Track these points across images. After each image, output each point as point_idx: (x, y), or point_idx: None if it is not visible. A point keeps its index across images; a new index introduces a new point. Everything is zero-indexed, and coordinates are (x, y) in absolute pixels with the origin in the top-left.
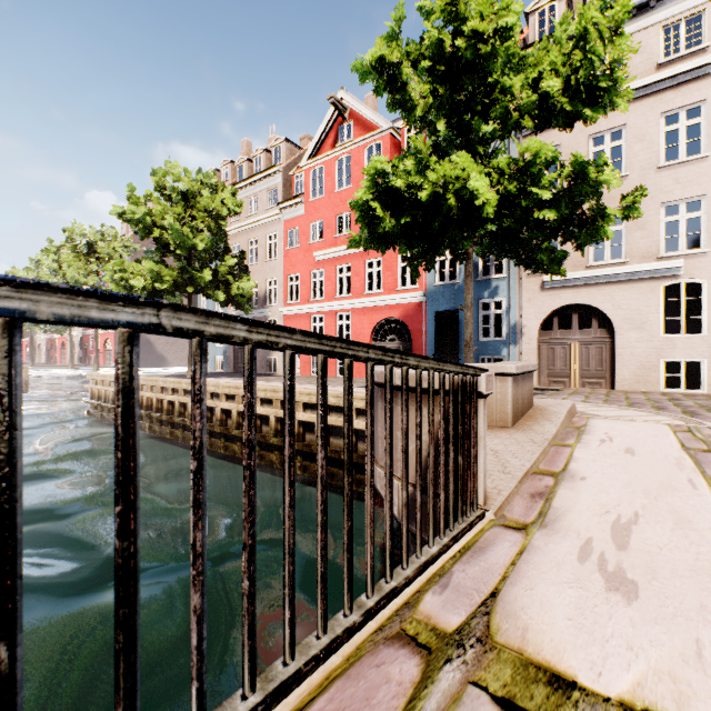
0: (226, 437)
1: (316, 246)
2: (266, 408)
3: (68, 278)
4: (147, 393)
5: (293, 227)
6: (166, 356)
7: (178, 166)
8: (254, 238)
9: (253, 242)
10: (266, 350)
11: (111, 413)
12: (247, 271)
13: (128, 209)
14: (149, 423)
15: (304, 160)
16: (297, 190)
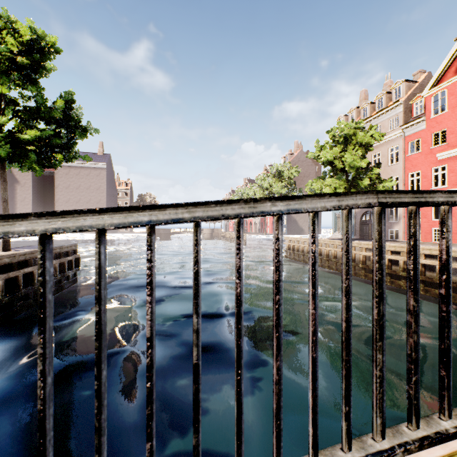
0: (390, 276)
1: (437, 149)
2: (431, 260)
3: (274, 191)
4: (327, 248)
5: (414, 139)
6: (303, 228)
7: (344, 123)
8: (377, 152)
9: (376, 155)
10: (387, 224)
11: (299, 257)
12: (378, 175)
13: (322, 153)
14: (327, 264)
15: (426, 90)
16: (415, 113)
